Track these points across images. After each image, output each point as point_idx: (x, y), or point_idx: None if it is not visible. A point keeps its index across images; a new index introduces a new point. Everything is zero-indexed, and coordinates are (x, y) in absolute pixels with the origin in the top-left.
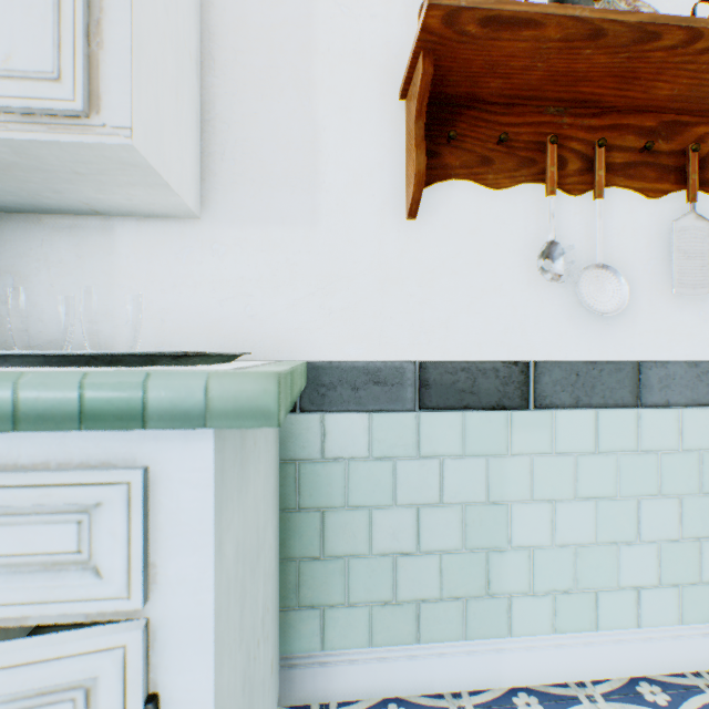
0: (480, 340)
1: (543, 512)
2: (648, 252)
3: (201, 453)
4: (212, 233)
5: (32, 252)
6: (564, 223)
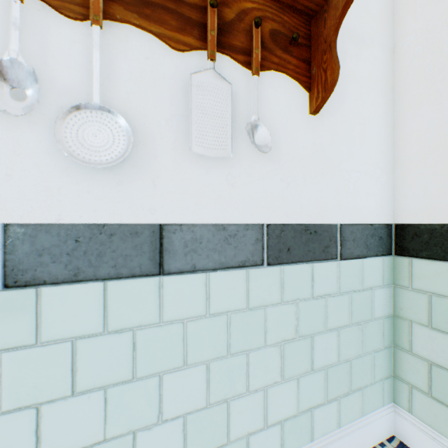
0: None
1: (22, 423)
2: (173, 106)
3: None
4: None
5: None
6: (57, 49)
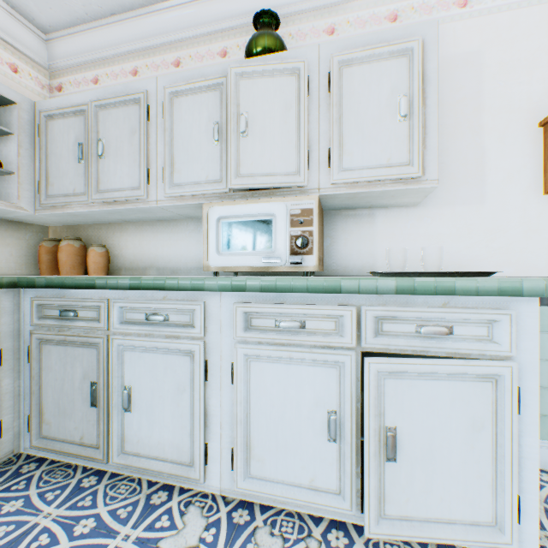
0: None
1: None
2: None
3: (533, 306)
4: (423, 212)
5: (337, 227)
6: None
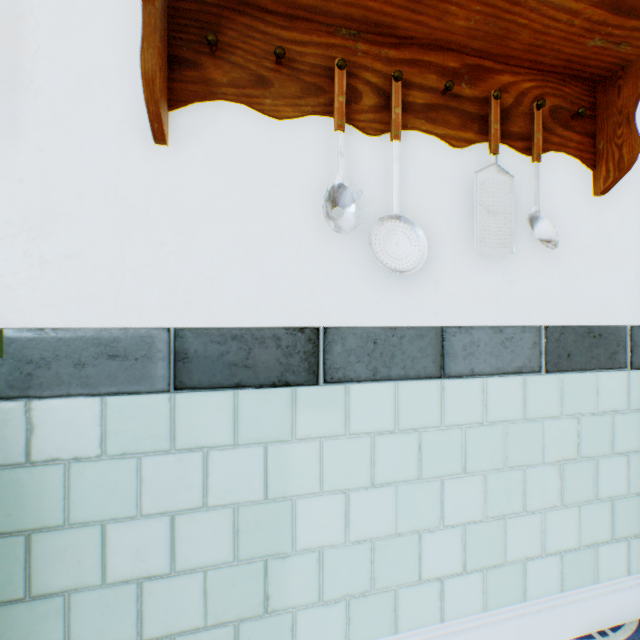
0: (257, 302)
1: (335, 505)
2: (453, 206)
3: None
4: None
5: None
6: (360, 166)
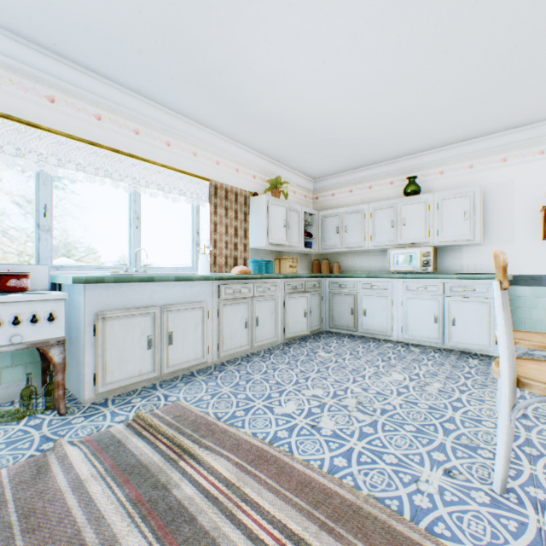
0: None
1: None
2: None
3: None
4: (484, 248)
5: (444, 254)
6: None
